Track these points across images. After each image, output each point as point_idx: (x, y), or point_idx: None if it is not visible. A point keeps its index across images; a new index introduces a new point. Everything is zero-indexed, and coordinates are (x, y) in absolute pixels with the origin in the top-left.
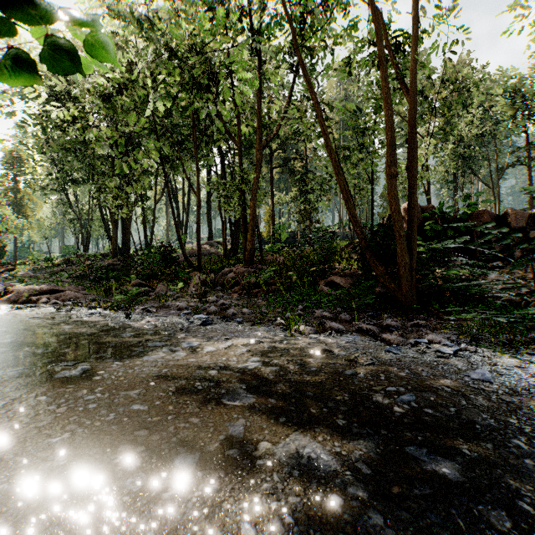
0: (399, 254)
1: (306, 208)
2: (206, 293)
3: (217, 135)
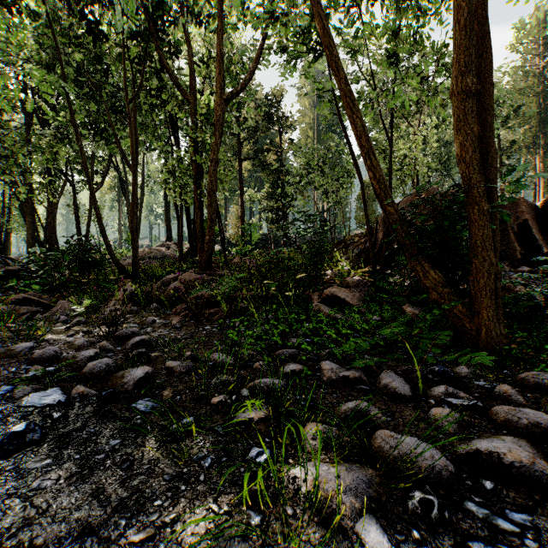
0: (480, 247)
1: (280, 207)
2: (118, 319)
3: (165, 95)
